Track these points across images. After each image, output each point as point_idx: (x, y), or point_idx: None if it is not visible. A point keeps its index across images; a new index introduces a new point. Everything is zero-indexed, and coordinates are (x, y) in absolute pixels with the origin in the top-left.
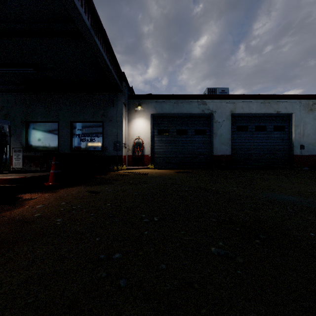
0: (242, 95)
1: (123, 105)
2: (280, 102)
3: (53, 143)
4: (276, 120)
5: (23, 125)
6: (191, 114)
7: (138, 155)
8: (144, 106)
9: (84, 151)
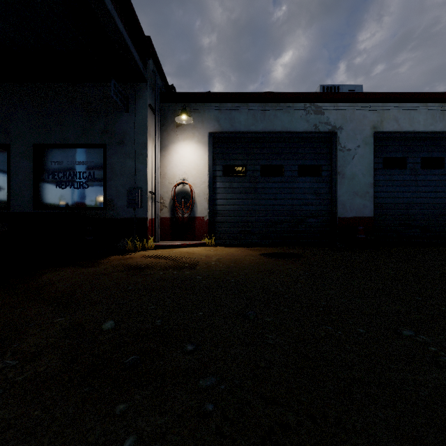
0: (397, 94)
1: (149, 111)
2: None
3: None
4: None
5: None
6: (292, 133)
7: (184, 217)
8: (196, 118)
9: (64, 209)
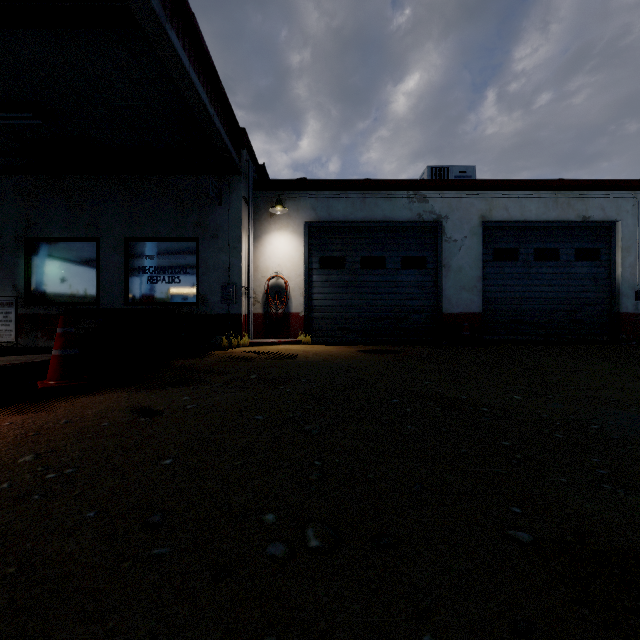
0: (507, 181)
1: (243, 203)
2: (589, 196)
3: (87, 288)
4: (580, 236)
5: (21, 246)
6: (394, 223)
7: (278, 313)
8: (291, 206)
9: (156, 305)
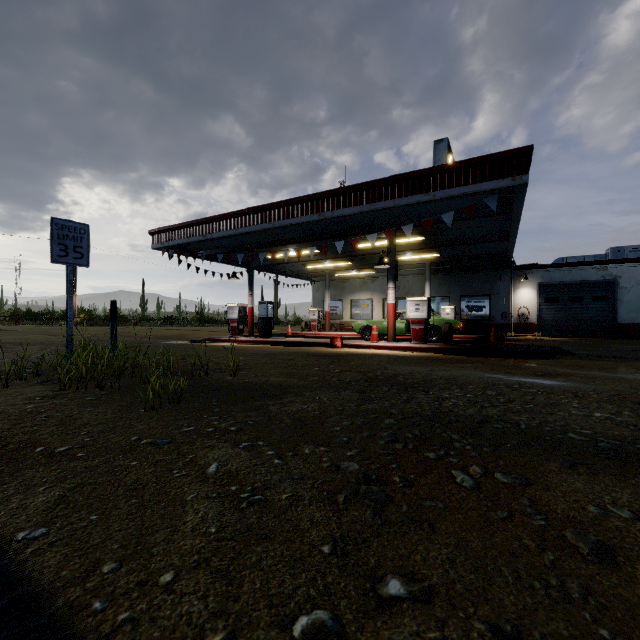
0: None
1: (509, 279)
2: None
3: None
4: None
5: None
6: (587, 280)
7: (523, 323)
8: (530, 276)
9: (473, 320)
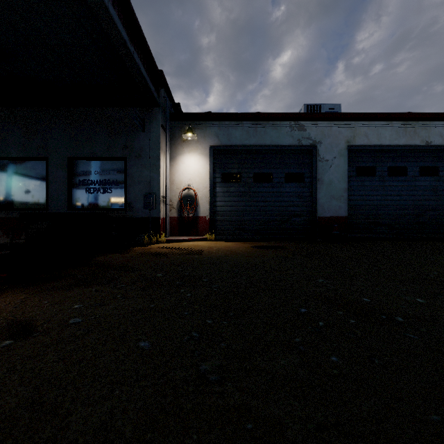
0: (367, 114)
1: (161, 130)
2: (431, 126)
3: (38, 196)
4: (423, 157)
5: None
6: (279, 146)
7: (189, 217)
8: (199, 134)
9: (92, 210)
